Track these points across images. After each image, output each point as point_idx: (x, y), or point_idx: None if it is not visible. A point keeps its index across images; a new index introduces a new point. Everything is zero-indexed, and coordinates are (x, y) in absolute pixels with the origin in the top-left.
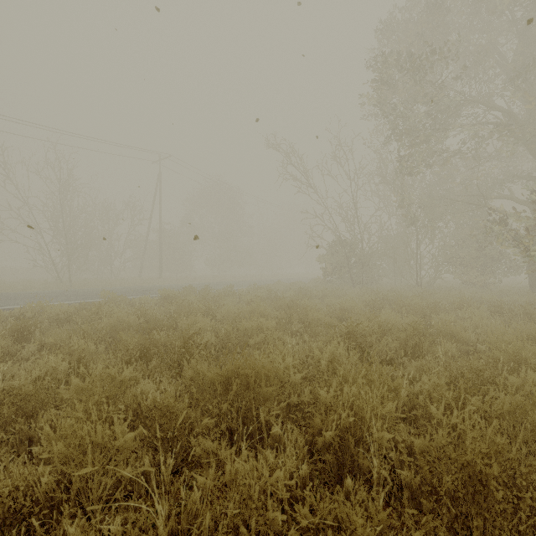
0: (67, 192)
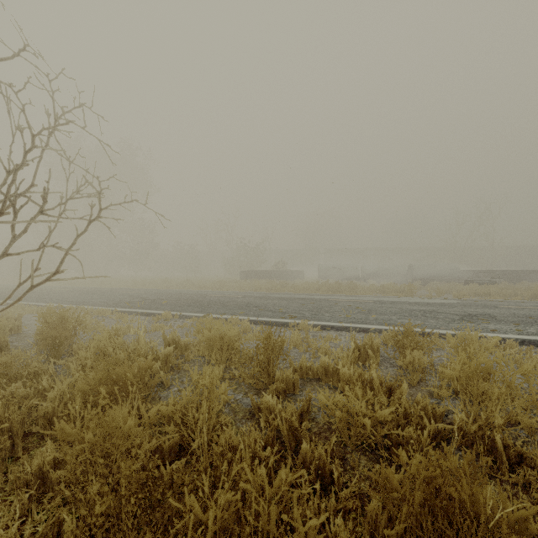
0: None
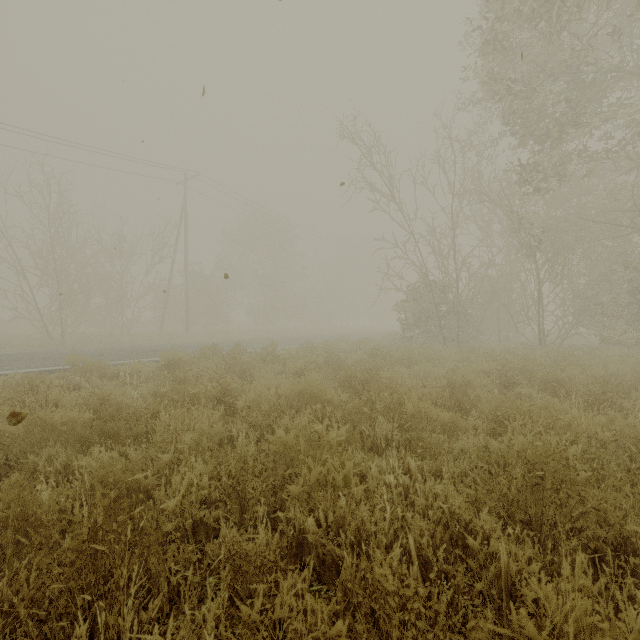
0: (61, 219)
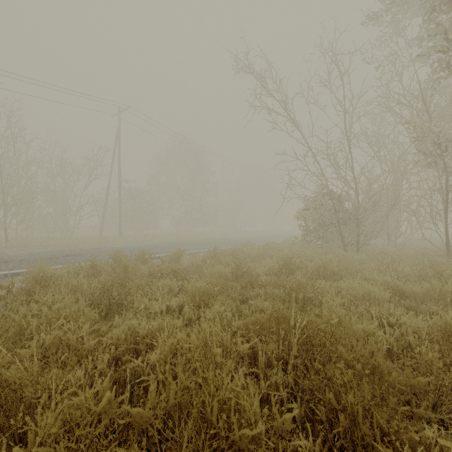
0: (9, 141)
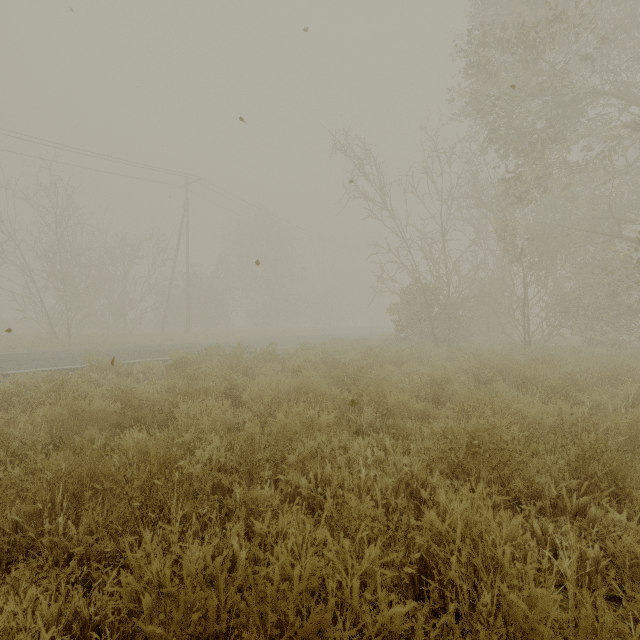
0: (66, 223)
